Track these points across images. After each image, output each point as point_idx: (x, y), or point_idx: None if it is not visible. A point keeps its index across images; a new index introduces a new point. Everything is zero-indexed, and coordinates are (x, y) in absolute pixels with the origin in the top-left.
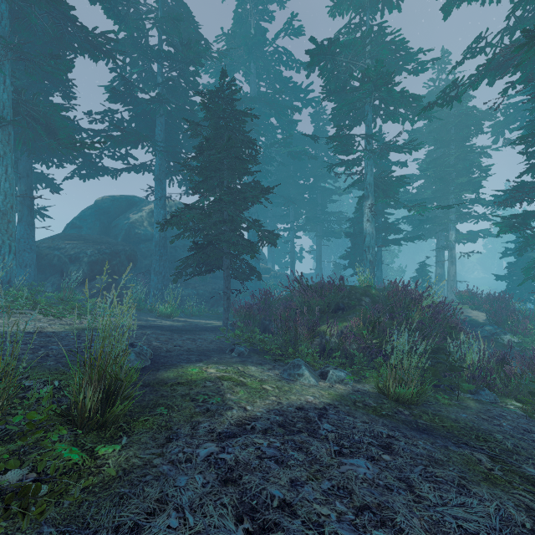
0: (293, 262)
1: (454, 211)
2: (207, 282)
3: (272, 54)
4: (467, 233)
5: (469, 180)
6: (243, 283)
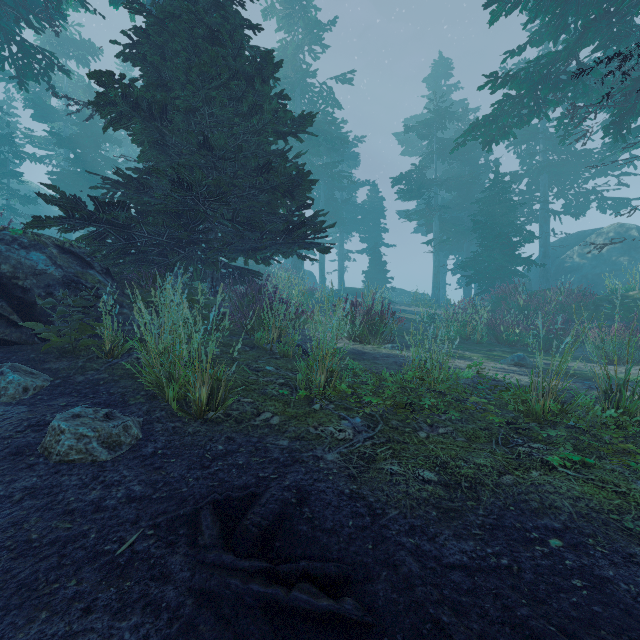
0: None
1: None
2: None
3: None
4: None
5: None
6: None
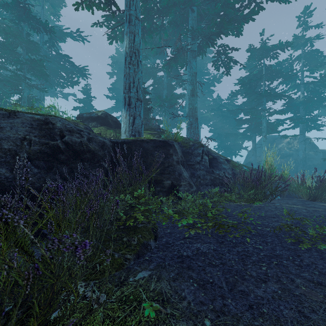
0: None
1: None
2: None
3: None
4: None
5: None
6: None
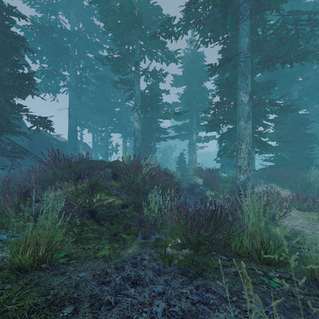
0: (107, 153)
1: (195, 123)
2: (26, 165)
3: (87, 7)
4: (204, 137)
5: (202, 106)
6: (14, 160)
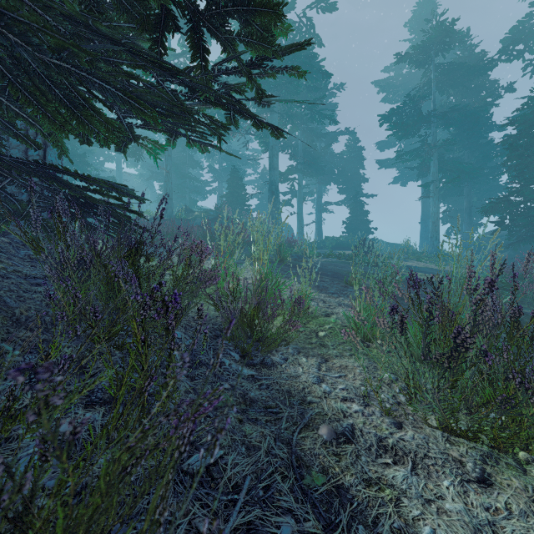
0: None
1: None
2: None
3: None
4: None
5: None
6: None
